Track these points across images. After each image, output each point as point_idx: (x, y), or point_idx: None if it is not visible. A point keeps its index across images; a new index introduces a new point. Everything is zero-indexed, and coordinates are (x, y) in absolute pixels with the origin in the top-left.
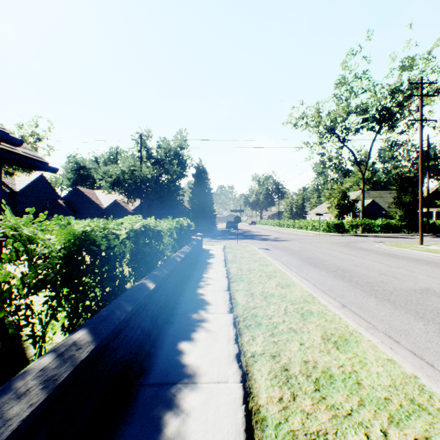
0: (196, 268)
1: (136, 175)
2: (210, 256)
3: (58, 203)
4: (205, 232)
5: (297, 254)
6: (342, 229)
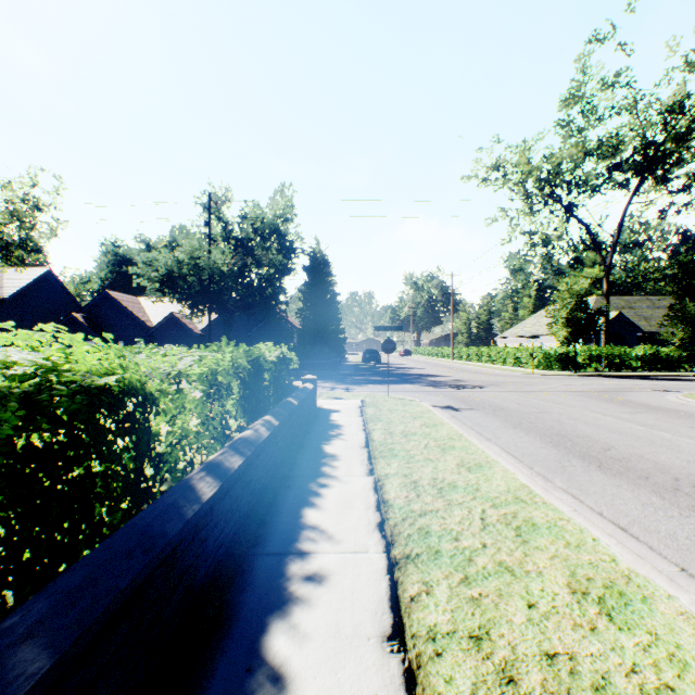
0: (292, 479)
1: (203, 268)
2: (330, 430)
3: (73, 318)
4: (326, 368)
5: (525, 422)
6: (575, 365)
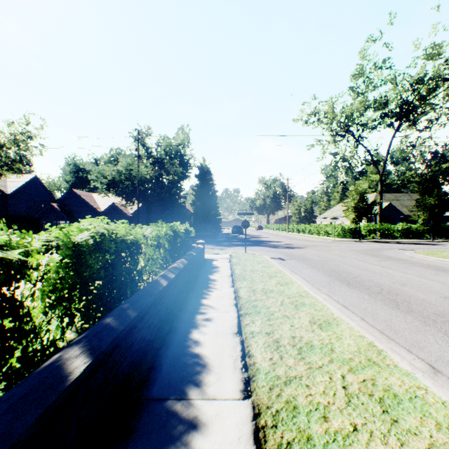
0: (194, 289)
1: (134, 176)
2: (213, 269)
3: (51, 206)
4: (209, 237)
5: (319, 265)
6: (359, 235)
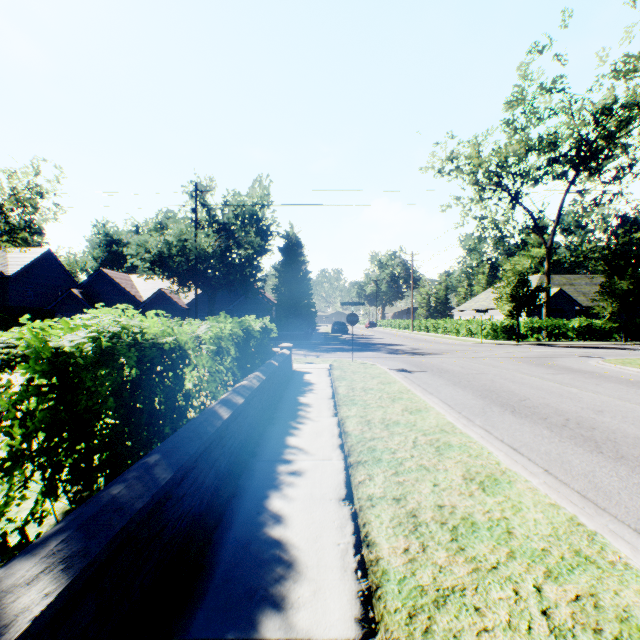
0: (276, 419)
1: (190, 249)
2: (304, 386)
3: (71, 293)
4: (299, 338)
5: (464, 381)
6: (518, 335)
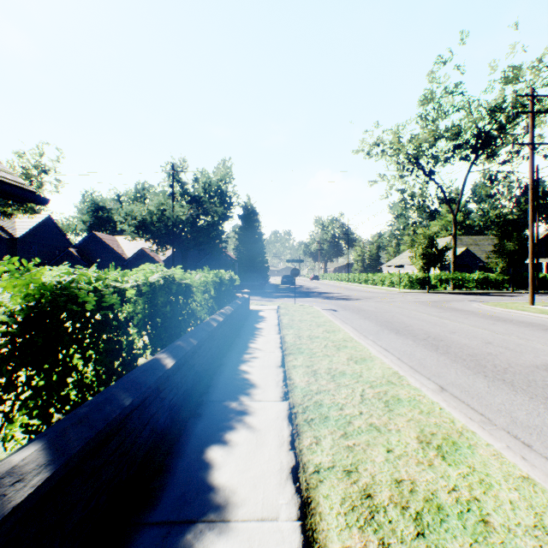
0: (241, 335)
1: (167, 217)
2: (259, 319)
3: (69, 252)
4: (255, 288)
5: (373, 316)
6: (428, 285)
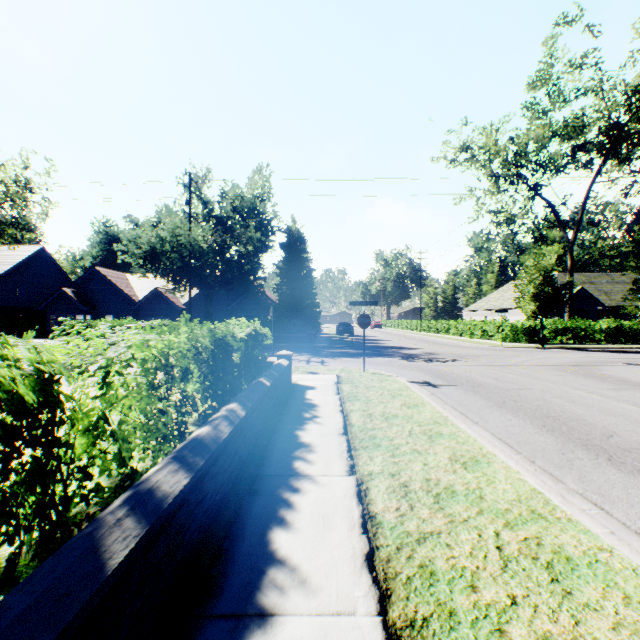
0: (260, 480)
1: (185, 245)
2: (306, 411)
3: (63, 293)
4: (302, 341)
5: (508, 400)
6: (542, 338)
